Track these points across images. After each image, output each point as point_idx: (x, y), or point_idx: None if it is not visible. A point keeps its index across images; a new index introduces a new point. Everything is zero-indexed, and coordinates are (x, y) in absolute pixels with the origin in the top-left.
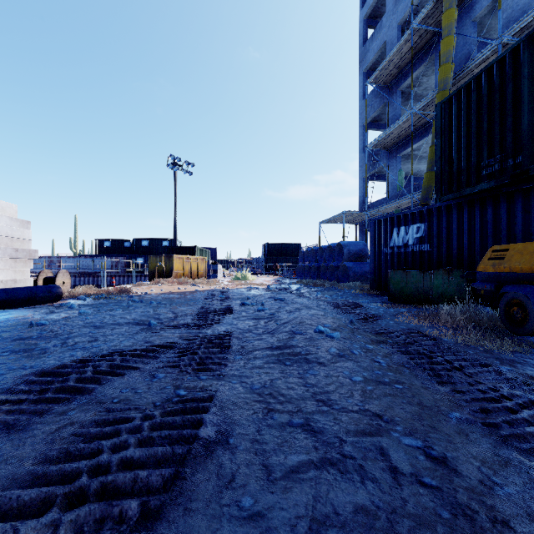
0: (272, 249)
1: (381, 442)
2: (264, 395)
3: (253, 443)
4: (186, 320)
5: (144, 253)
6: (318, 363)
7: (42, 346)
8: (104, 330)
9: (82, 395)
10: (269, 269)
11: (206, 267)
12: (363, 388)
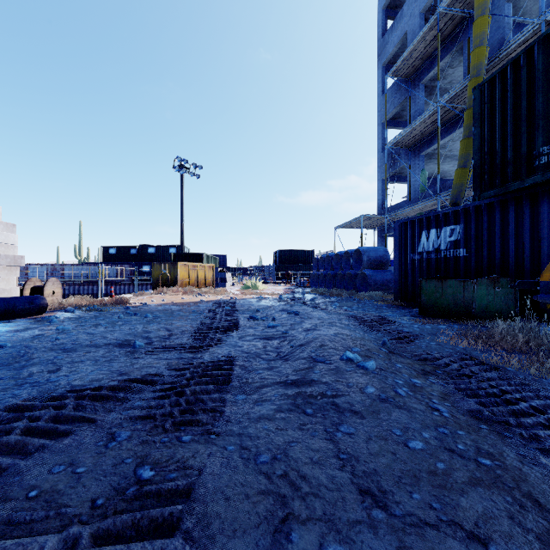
0: (284, 257)
1: None
2: (275, 477)
3: None
4: (181, 340)
5: (151, 260)
6: (352, 412)
7: None
8: (75, 355)
9: None
10: (281, 278)
11: (214, 275)
12: (430, 465)
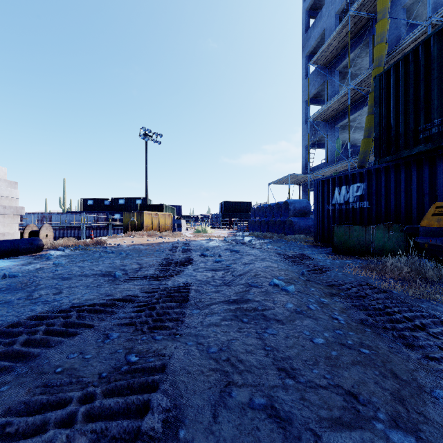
0: (228, 207)
1: (365, 440)
2: (221, 361)
3: (208, 437)
4: (149, 271)
5: (121, 210)
6: (276, 320)
7: (7, 299)
8: (71, 282)
9: (24, 362)
10: (226, 224)
11: (172, 222)
12: (327, 353)
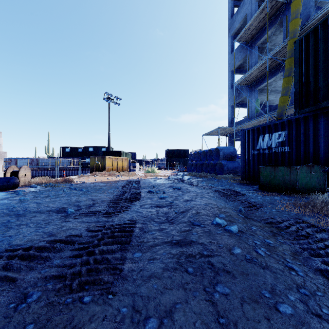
0: (171, 153)
1: None
2: None
3: None
4: (100, 207)
5: (90, 155)
6: (225, 271)
7: None
8: (23, 219)
9: None
10: (169, 166)
11: (128, 164)
12: None
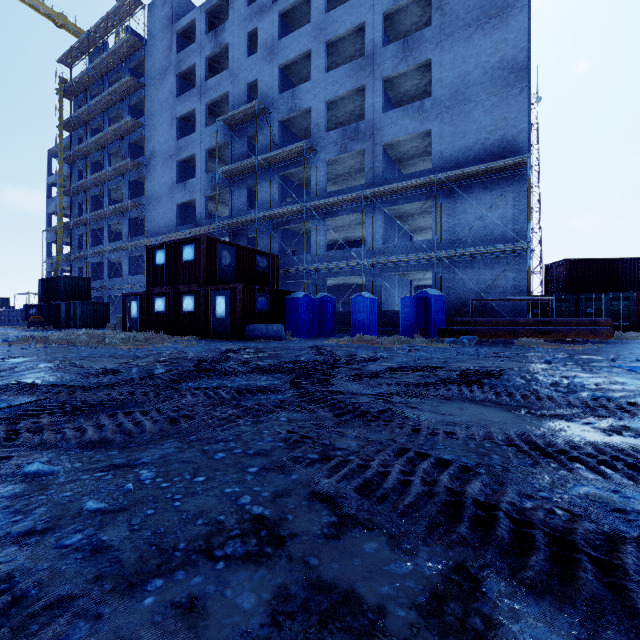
0: None
1: None
2: None
3: None
4: None
5: None
6: None
7: None
8: None
9: None
10: None
11: None
12: None
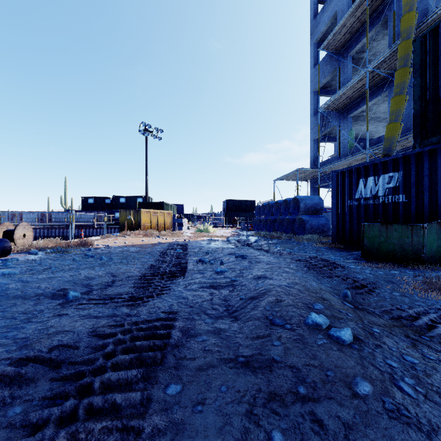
0: (231, 205)
1: None
2: None
3: None
4: (123, 288)
5: (122, 208)
6: None
7: None
8: None
9: None
10: (228, 222)
11: (172, 220)
12: None
